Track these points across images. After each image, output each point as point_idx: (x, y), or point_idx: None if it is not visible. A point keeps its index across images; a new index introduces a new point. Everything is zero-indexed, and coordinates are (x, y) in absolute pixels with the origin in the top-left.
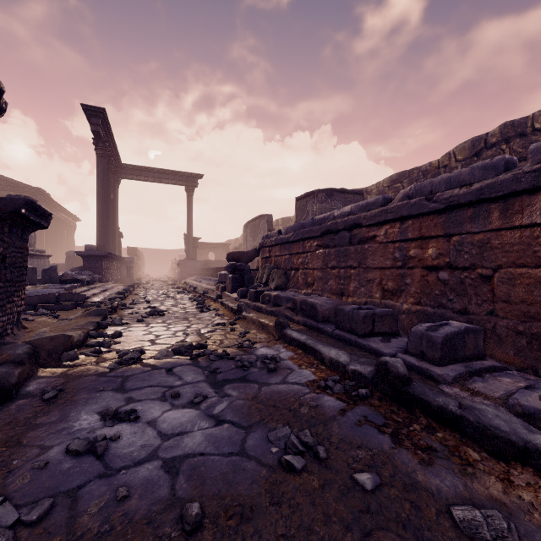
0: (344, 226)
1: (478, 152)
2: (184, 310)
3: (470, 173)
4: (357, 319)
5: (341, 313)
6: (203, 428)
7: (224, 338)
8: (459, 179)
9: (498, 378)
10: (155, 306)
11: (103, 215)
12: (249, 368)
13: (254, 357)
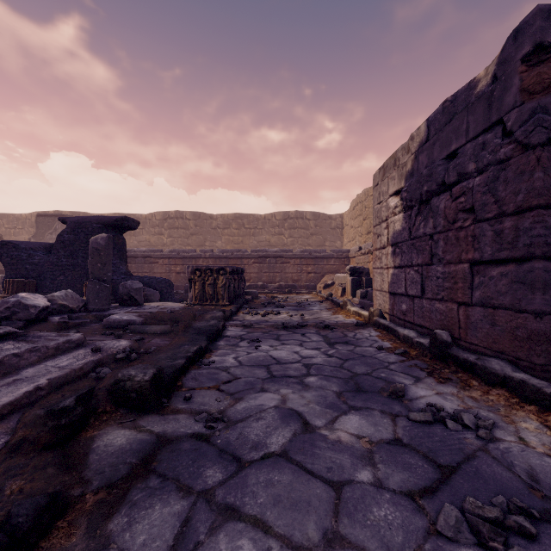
0: (142, 256)
1: (166, 219)
2: None
3: (189, 251)
4: None
5: None
6: None
7: None
8: (186, 251)
9: None
10: None
11: None
12: None
13: None
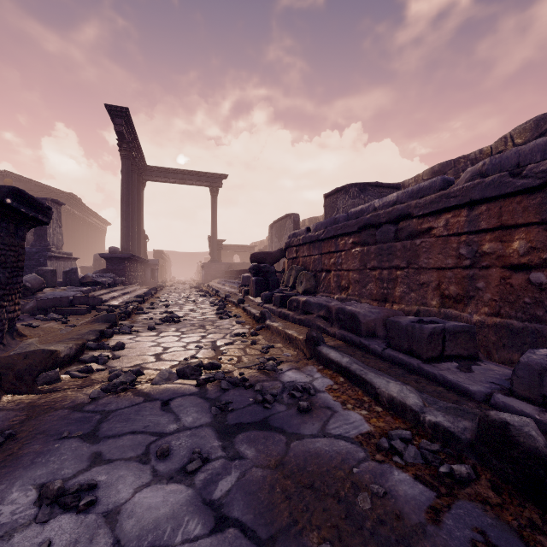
0: (388, 219)
1: (544, 133)
2: (202, 316)
3: None
4: (421, 336)
5: (394, 326)
6: (190, 539)
7: (243, 354)
8: None
9: None
10: (172, 311)
11: (127, 216)
12: (273, 404)
13: (279, 385)
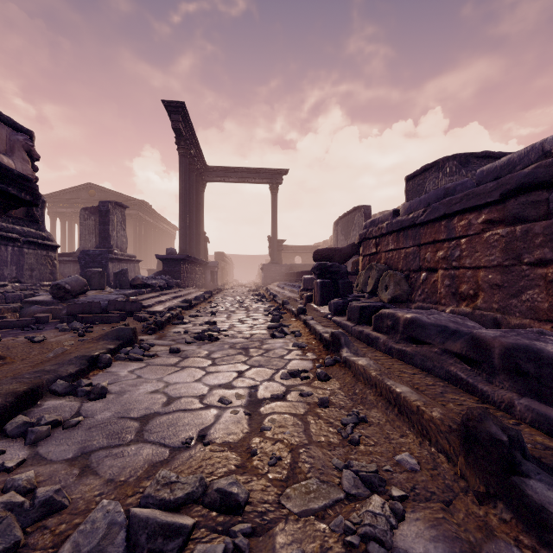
0: None
1: None
2: (250, 331)
3: None
4: None
5: None
6: None
7: (302, 439)
8: None
9: None
10: (215, 321)
11: (185, 217)
12: None
13: None
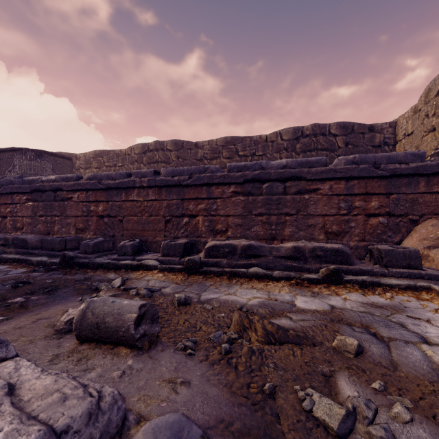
0: (50, 189)
1: (145, 152)
2: None
3: (116, 175)
4: (56, 242)
5: (45, 241)
6: None
7: None
8: (112, 176)
9: (113, 255)
10: None
11: None
12: None
13: None
